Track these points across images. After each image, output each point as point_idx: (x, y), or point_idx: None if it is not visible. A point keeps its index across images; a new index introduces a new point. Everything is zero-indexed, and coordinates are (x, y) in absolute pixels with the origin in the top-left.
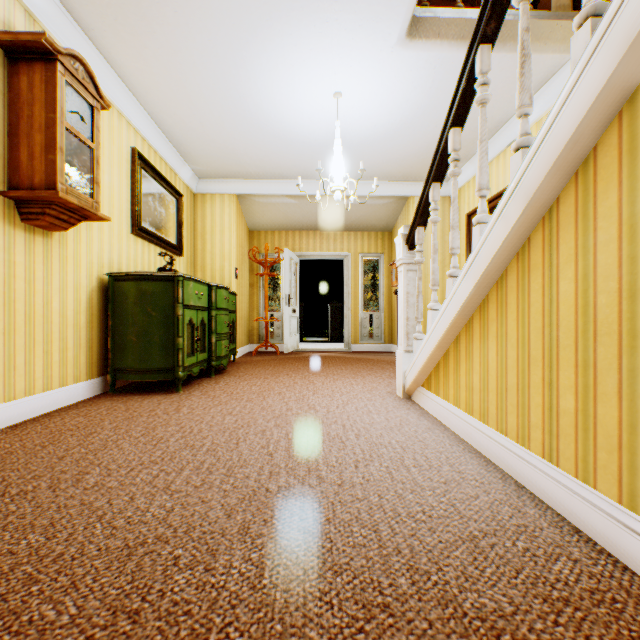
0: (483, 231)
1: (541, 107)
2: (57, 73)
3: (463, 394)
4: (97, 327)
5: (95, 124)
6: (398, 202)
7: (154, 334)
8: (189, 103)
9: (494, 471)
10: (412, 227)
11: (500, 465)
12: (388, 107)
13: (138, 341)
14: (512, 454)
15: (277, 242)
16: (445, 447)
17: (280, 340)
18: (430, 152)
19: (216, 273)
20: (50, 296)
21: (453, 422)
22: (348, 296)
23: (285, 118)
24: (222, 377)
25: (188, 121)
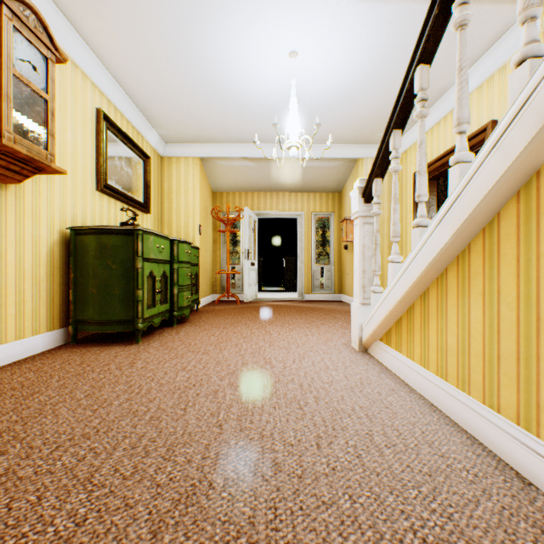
0: (466, 170)
1: (493, 63)
2: (2, 16)
3: (433, 355)
4: (59, 280)
5: (50, 76)
6: (348, 164)
7: (114, 286)
8: (151, 65)
9: (484, 455)
10: (369, 179)
11: (490, 446)
12: (342, 67)
13: (98, 293)
14: (510, 437)
15: (238, 202)
16: (416, 416)
17: (240, 290)
18: (380, 114)
19: (181, 229)
20: (4, 249)
21: (420, 384)
22: (302, 251)
23: (243, 80)
24: (183, 327)
25: (151, 84)
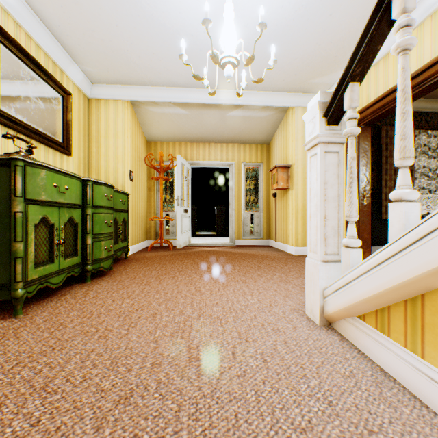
0: None
1: None
2: None
3: None
4: None
5: None
6: (277, 115)
7: None
8: None
9: None
10: (340, 85)
11: None
12: None
13: None
14: None
15: (171, 151)
16: None
17: (174, 236)
18: (316, 54)
19: (110, 174)
20: None
21: None
22: (233, 198)
23: None
24: (99, 283)
25: None
